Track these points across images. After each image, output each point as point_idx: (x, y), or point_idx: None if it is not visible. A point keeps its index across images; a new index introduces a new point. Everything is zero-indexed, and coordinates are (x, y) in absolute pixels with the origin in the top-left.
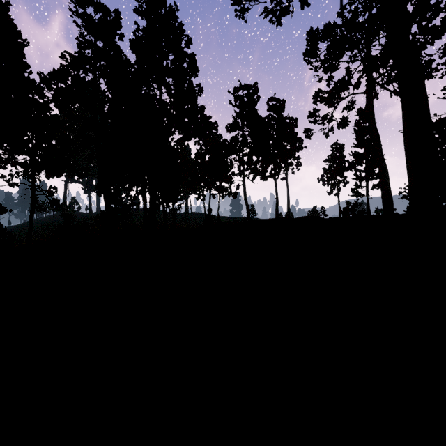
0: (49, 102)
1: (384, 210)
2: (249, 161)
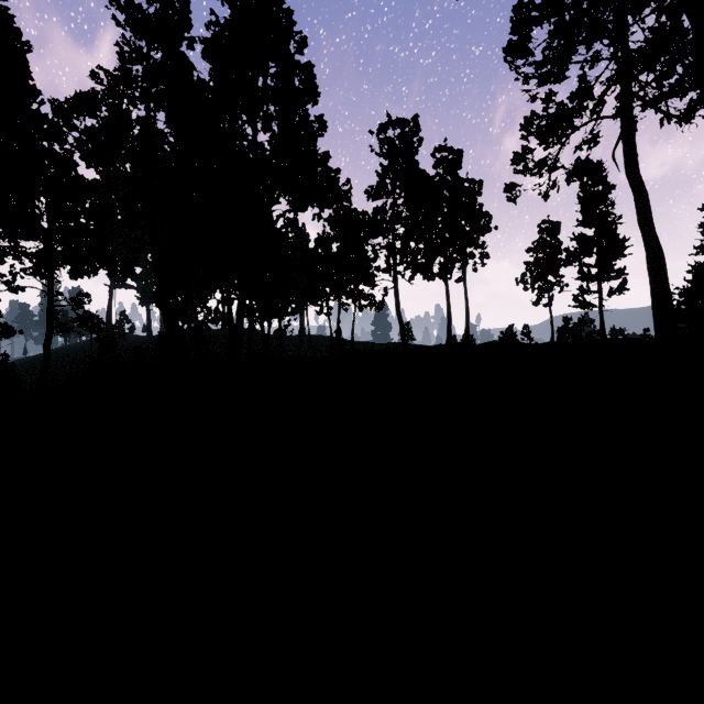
0: (71, 151)
1: (657, 328)
2: (404, 248)
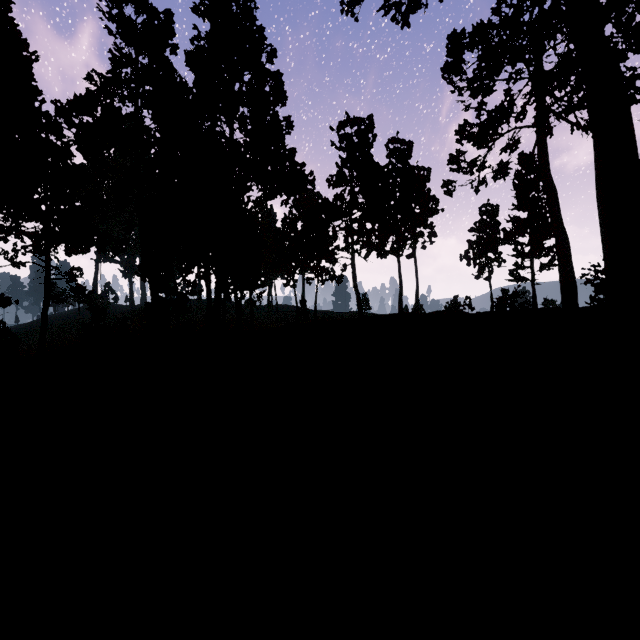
0: (69, 144)
1: (563, 300)
2: (360, 229)
